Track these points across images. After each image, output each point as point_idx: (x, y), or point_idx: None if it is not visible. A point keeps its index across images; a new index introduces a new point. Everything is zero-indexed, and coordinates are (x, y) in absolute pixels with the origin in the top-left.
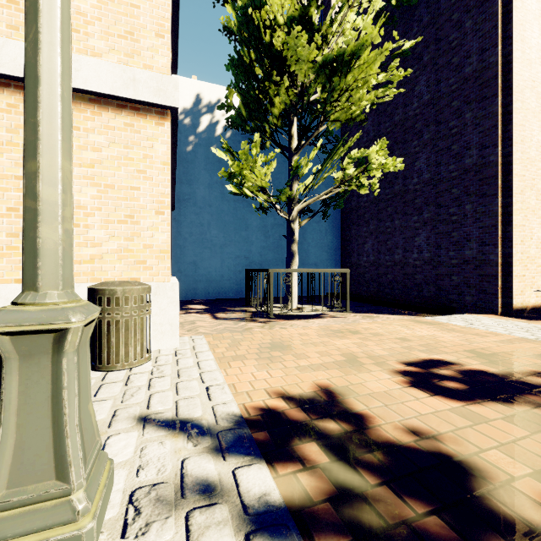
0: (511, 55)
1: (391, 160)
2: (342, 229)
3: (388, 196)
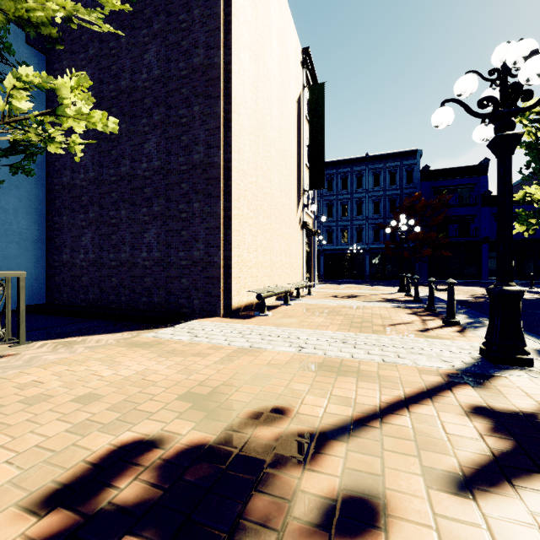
0: (231, 65)
1: (101, 115)
2: (48, 213)
3: (113, 178)
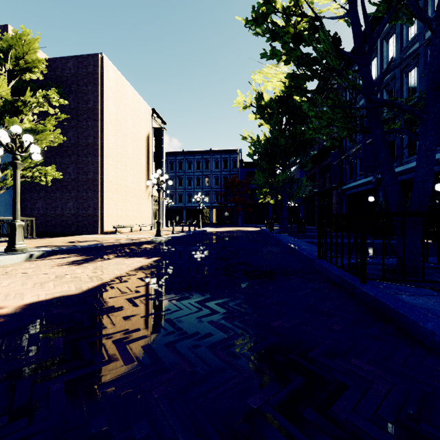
0: (103, 144)
1: (57, 173)
2: None
3: (53, 180)
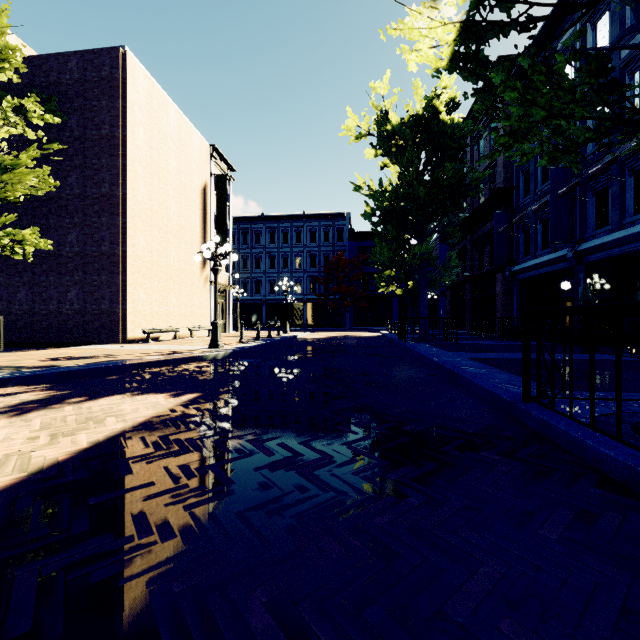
0: (127, 196)
1: (44, 240)
2: None
3: (44, 255)
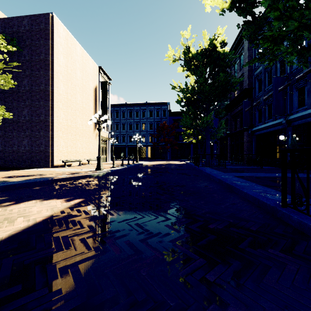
0: (54, 90)
1: (8, 113)
2: None
3: (10, 121)
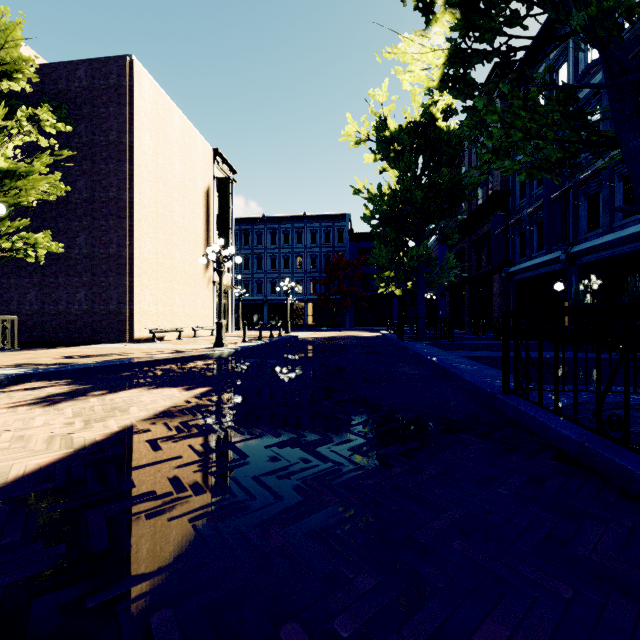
0: (134, 200)
1: (55, 244)
2: None
3: (53, 257)
